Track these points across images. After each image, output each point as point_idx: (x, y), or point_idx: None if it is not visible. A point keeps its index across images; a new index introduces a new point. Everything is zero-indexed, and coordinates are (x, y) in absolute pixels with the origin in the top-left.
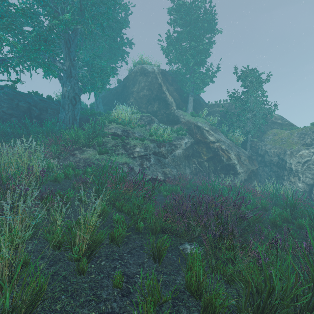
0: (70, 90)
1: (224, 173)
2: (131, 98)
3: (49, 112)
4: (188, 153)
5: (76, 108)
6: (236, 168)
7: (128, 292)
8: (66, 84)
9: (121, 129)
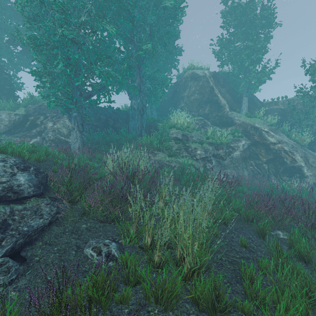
0: (139, 102)
1: (287, 176)
2: (182, 103)
3: (120, 122)
4: (245, 155)
5: (143, 117)
6: (303, 170)
7: (252, 251)
8: (136, 98)
9: (181, 133)
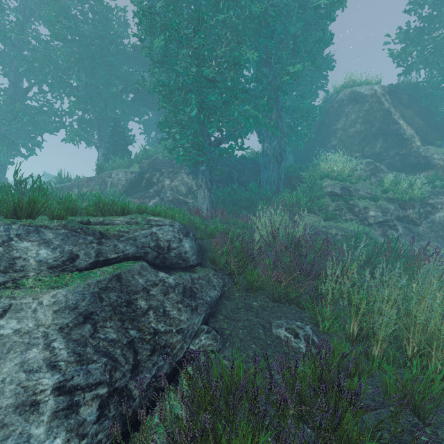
0: (276, 145)
1: None
2: (333, 140)
3: (246, 173)
4: None
5: (280, 165)
6: None
7: None
8: (272, 139)
9: (338, 186)
